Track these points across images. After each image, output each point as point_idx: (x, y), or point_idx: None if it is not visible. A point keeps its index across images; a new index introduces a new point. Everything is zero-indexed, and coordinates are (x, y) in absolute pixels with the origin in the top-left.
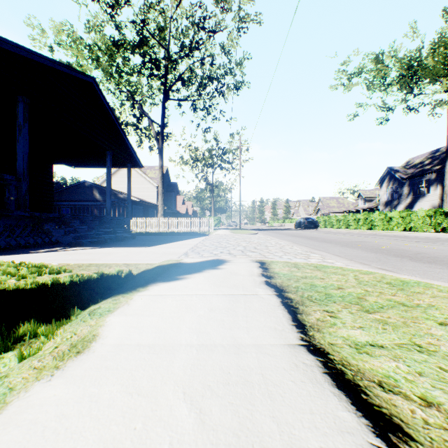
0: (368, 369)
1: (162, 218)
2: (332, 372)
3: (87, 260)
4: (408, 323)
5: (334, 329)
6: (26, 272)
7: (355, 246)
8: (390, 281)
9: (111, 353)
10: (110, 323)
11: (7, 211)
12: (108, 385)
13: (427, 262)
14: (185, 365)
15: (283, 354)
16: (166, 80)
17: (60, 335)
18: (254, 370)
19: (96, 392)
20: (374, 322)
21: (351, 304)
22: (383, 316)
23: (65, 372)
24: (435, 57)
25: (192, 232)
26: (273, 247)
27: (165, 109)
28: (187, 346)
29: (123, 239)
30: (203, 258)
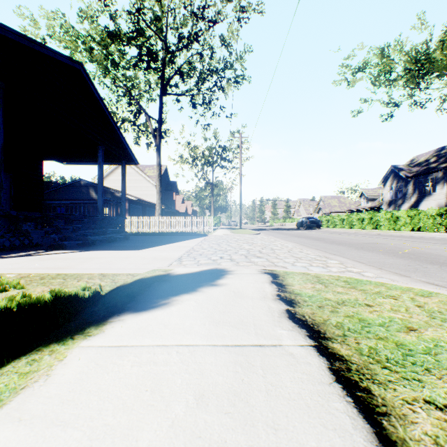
0: None
1: (160, 217)
2: None
3: (58, 269)
4: None
5: None
6: None
7: (372, 249)
8: None
9: None
10: None
11: None
12: None
13: None
14: None
15: None
16: (163, 73)
17: None
18: None
19: None
20: None
21: None
22: None
23: None
24: (444, 50)
25: (190, 232)
26: (280, 250)
27: (163, 104)
28: None
29: (115, 240)
30: (198, 267)
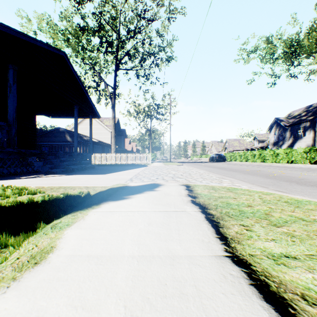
0: (289, 280)
1: (114, 153)
2: (257, 283)
3: (58, 184)
4: (311, 236)
5: (251, 241)
6: (10, 193)
7: (254, 174)
8: (287, 200)
9: (64, 264)
10: (67, 235)
11: (0, 148)
12: (56, 298)
13: (310, 185)
14: (127, 277)
15: (212, 265)
16: (117, 55)
17: (24, 246)
18: (188, 282)
19: (44, 305)
20: (283, 235)
21: (261, 219)
22: (289, 230)
23: (20, 284)
24: (310, 39)
25: (135, 164)
26: (194, 174)
27: (116, 76)
28: (129, 257)
29: (86, 168)
30: (143, 183)
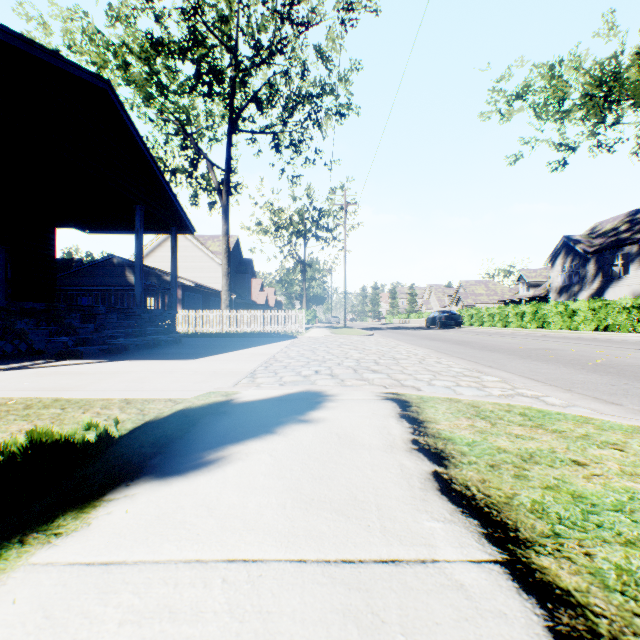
0: None
1: (227, 310)
2: None
3: (58, 391)
4: None
5: None
6: None
7: (546, 359)
8: None
9: None
10: None
11: None
12: None
13: None
14: None
15: None
16: (232, 100)
17: None
18: None
19: None
20: None
21: None
22: None
23: None
24: None
25: (272, 333)
26: (407, 360)
27: (232, 146)
28: None
29: (159, 344)
30: (280, 389)
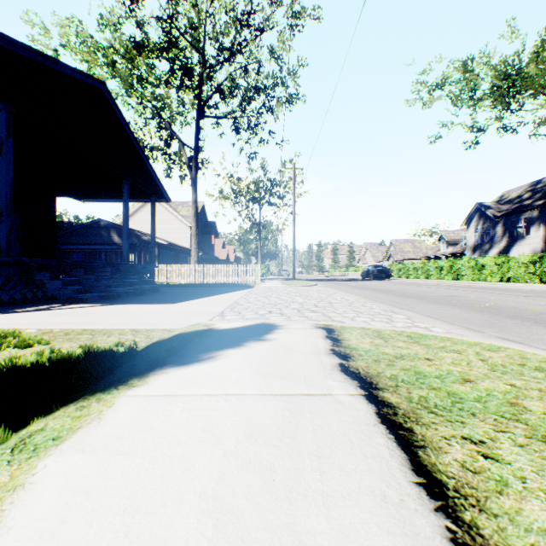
0: None
1: (196, 265)
2: None
3: (82, 324)
4: None
5: (512, 501)
6: None
7: (448, 303)
8: (540, 365)
9: None
10: (40, 476)
11: None
12: None
13: None
14: None
15: None
16: (200, 91)
17: None
18: None
19: None
20: None
21: (506, 419)
22: None
23: None
24: (539, 64)
25: (233, 284)
26: (339, 304)
27: (200, 129)
28: None
29: (143, 292)
30: (244, 322)
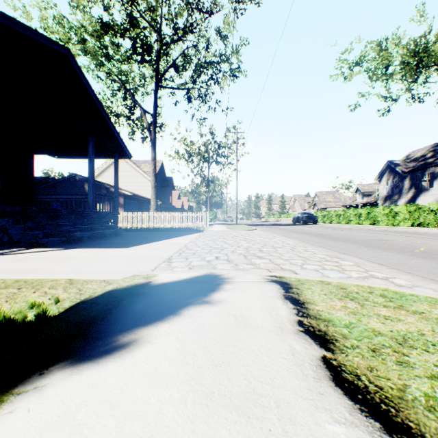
0: None
1: (154, 212)
2: None
3: (21, 273)
4: None
5: None
6: None
7: (383, 247)
8: None
9: None
10: None
11: None
12: None
13: None
14: None
15: None
16: (158, 65)
17: None
18: None
19: None
20: None
21: None
22: None
23: None
24: None
25: (185, 228)
26: (282, 249)
27: (157, 97)
28: None
29: (105, 236)
30: (188, 272)
